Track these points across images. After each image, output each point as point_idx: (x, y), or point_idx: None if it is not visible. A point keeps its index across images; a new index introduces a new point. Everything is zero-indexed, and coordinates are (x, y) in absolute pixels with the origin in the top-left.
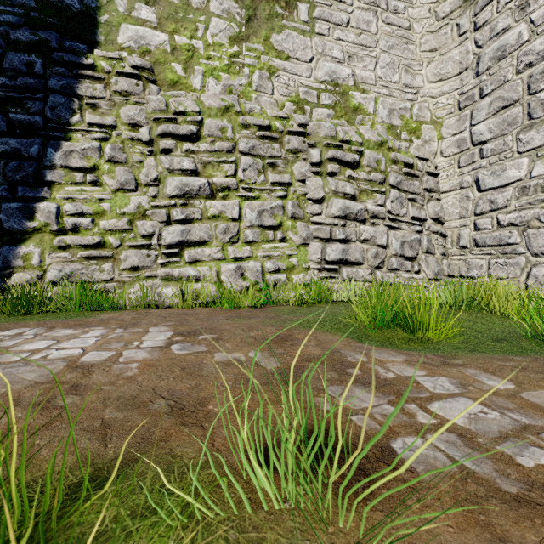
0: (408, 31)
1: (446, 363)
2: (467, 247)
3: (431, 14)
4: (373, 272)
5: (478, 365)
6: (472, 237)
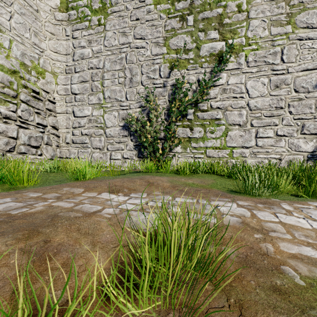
0: (36, 12)
1: (18, 193)
2: (69, 143)
3: (51, 13)
4: (5, 154)
5: (34, 190)
6: (71, 138)
